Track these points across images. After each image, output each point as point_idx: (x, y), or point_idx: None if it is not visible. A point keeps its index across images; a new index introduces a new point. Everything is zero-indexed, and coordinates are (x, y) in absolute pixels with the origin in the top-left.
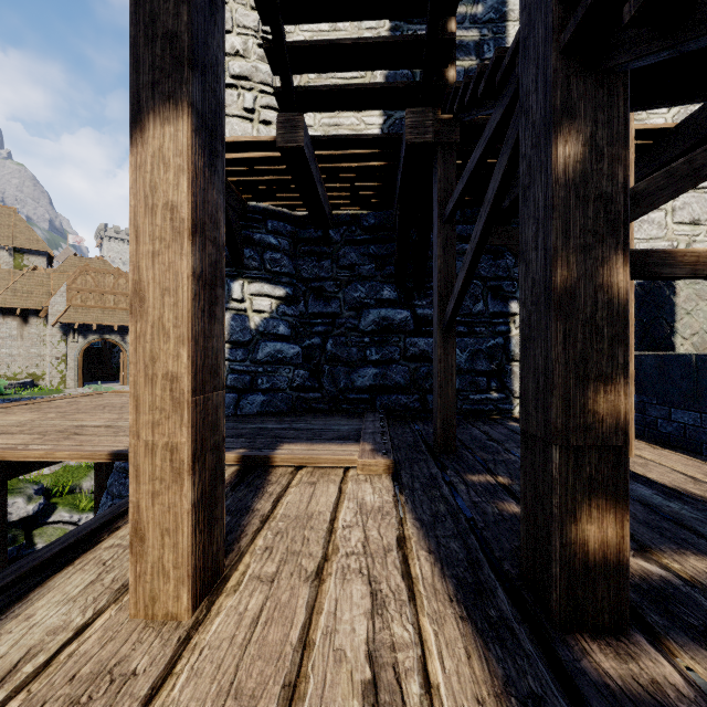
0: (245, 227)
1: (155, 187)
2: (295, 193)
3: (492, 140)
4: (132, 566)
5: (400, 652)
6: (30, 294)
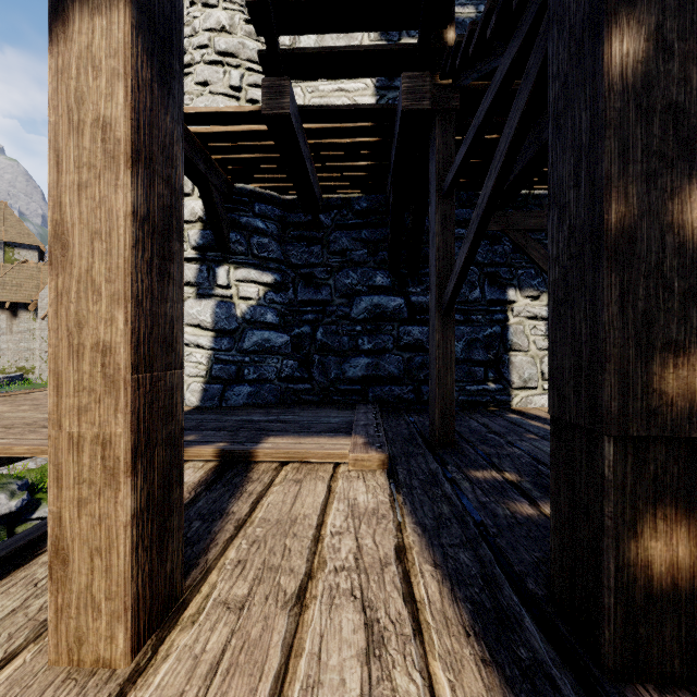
0: (231, 209)
1: (81, 97)
2: (283, 174)
3: (504, 84)
4: (51, 596)
5: None
6: (19, 287)
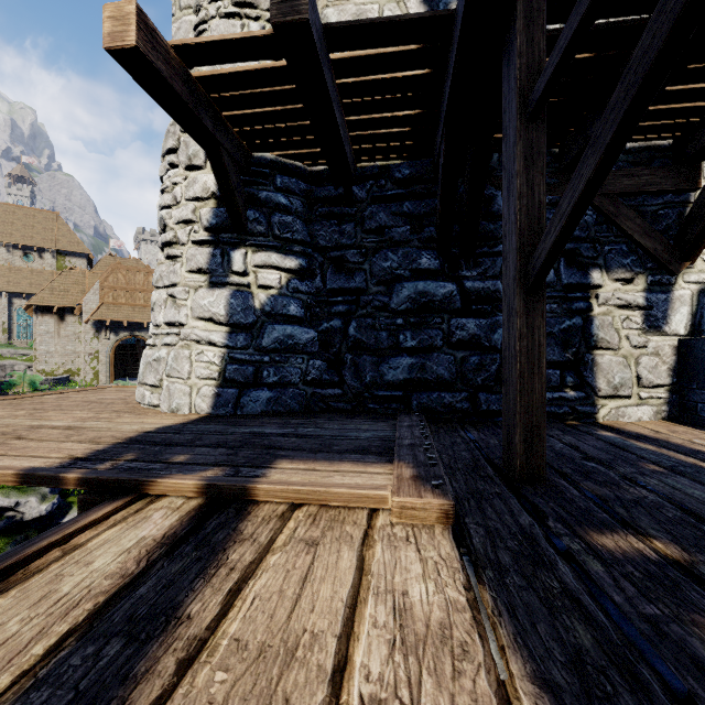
0: (249, 183)
1: None
2: (308, 135)
3: None
4: None
5: None
6: (66, 292)
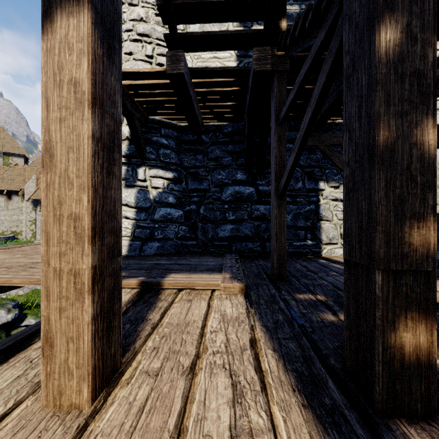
0: (147, 132)
1: (61, 66)
2: (179, 110)
3: (316, 56)
4: (43, 366)
5: (257, 437)
6: (12, 181)
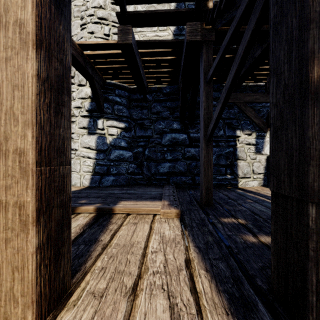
0: (104, 92)
1: (7, 8)
2: (129, 75)
3: (241, 19)
4: None
5: None
6: None
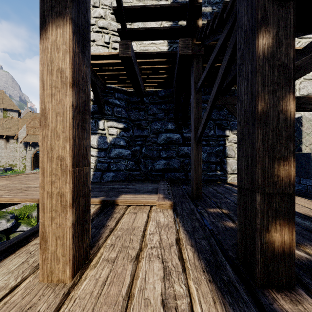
0: (105, 96)
1: (52, 60)
2: (128, 80)
3: (221, 48)
4: (40, 255)
5: (178, 300)
6: (10, 129)
